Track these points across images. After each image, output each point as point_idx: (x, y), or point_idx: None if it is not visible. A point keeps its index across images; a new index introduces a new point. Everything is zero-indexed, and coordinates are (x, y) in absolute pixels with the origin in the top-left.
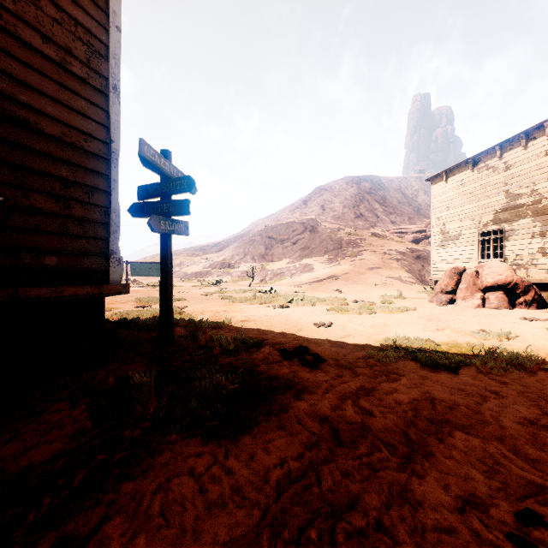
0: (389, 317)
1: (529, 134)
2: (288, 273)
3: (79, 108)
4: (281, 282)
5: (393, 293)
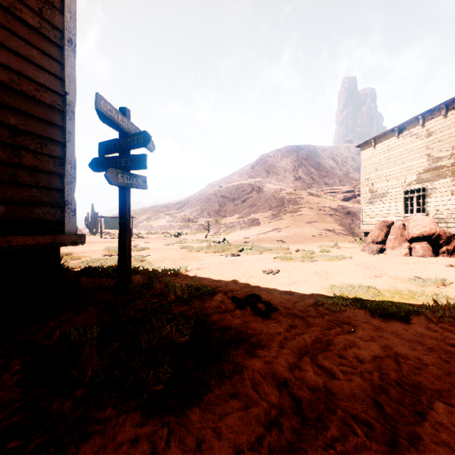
0: (329, 264)
1: (449, 104)
2: (239, 226)
3: (30, 56)
4: (232, 234)
5: (328, 243)
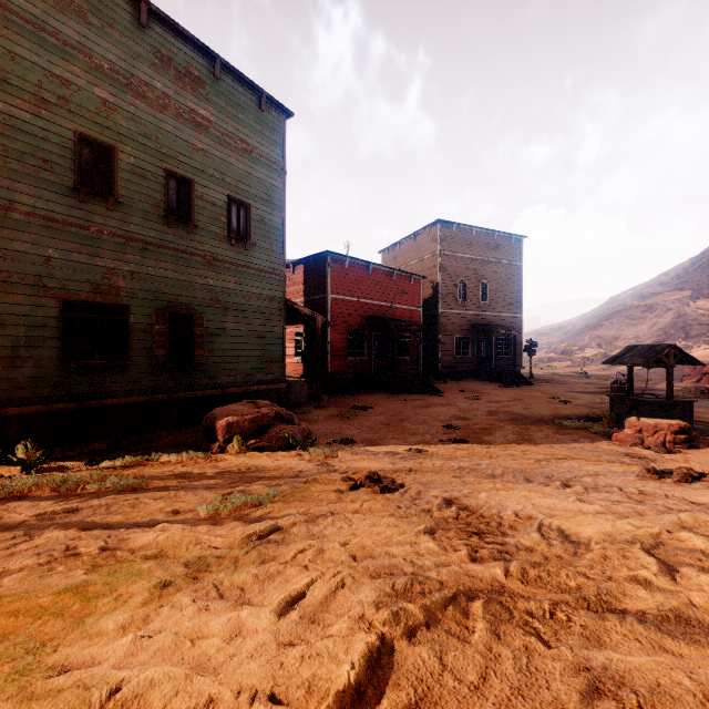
0: None
1: None
2: None
3: (518, 339)
4: (618, 368)
5: None
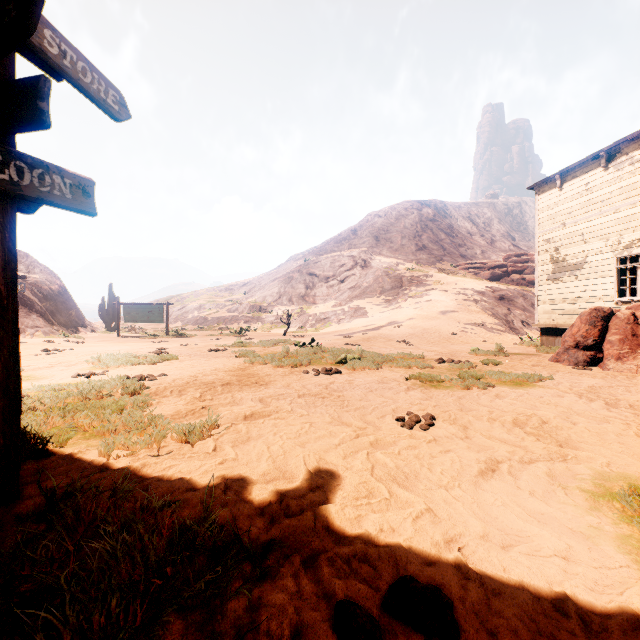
0: (527, 396)
1: None
2: (335, 319)
3: None
4: (325, 330)
5: (482, 345)
